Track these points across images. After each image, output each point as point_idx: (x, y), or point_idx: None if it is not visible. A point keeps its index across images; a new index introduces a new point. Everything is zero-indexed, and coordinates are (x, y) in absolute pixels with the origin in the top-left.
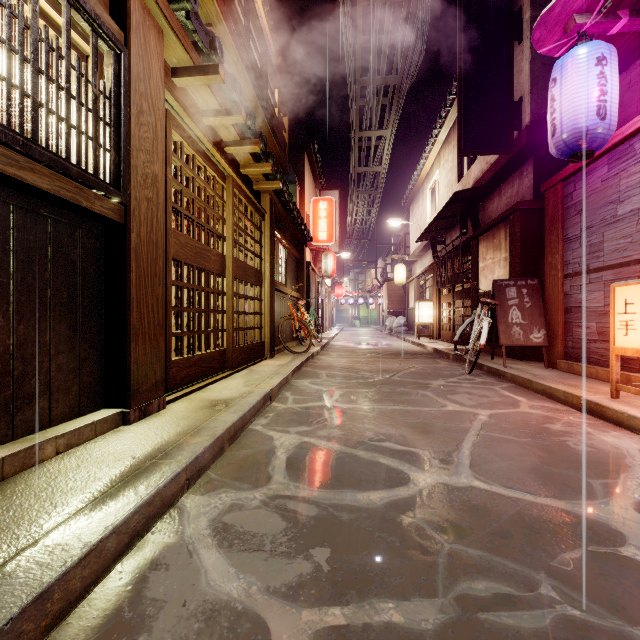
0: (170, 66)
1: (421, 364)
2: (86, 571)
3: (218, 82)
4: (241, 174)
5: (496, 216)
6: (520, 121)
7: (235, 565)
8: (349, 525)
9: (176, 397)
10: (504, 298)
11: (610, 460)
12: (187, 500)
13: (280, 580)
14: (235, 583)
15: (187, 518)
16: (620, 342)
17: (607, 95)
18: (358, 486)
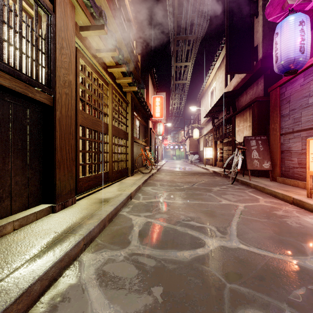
0: (79, 25)
1: (207, 179)
2: (20, 305)
3: (104, 34)
4: (116, 83)
5: (244, 104)
6: (257, 56)
7: (108, 298)
8: (173, 272)
9: (82, 197)
10: (249, 145)
11: (311, 232)
12: (84, 256)
13: (134, 308)
14: (108, 311)
15: (83, 267)
16: (312, 168)
17: (305, 41)
18: (177, 247)
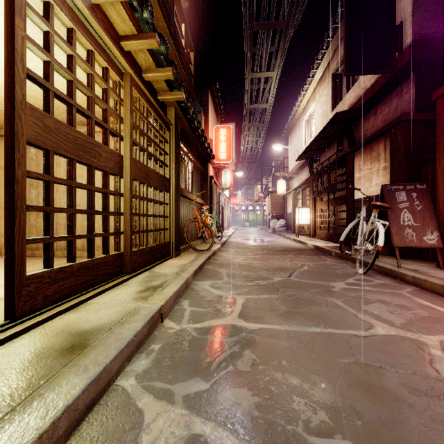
0: None
1: (310, 261)
2: None
3: None
4: (143, 80)
5: (371, 133)
6: (401, 43)
7: None
8: None
9: (23, 328)
10: (394, 201)
11: None
12: None
13: None
14: None
15: None
16: None
17: None
18: None
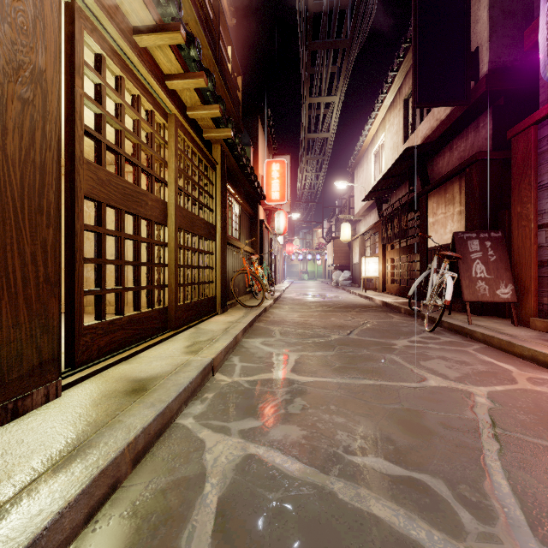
0: None
1: (375, 319)
2: None
3: None
4: (188, 118)
5: (447, 171)
6: (477, 71)
7: None
8: None
9: (85, 375)
10: (466, 251)
11: None
12: None
13: None
14: None
15: None
16: None
17: None
18: None
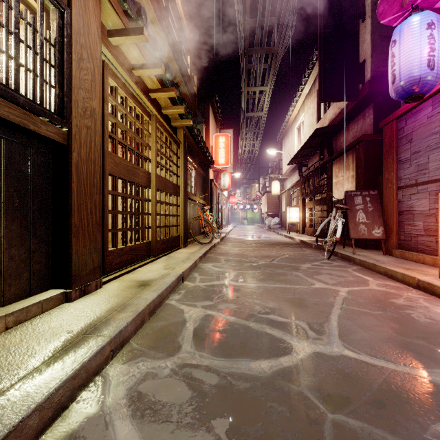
0: (107, 28)
1: (292, 251)
2: None
3: (143, 41)
4: (162, 114)
5: (345, 146)
6: (363, 77)
7: (145, 438)
8: (245, 394)
9: (111, 278)
10: (353, 204)
11: None
12: (110, 369)
13: None
14: None
15: (108, 387)
16: None
17: (435, 51)
18: (251, 355)
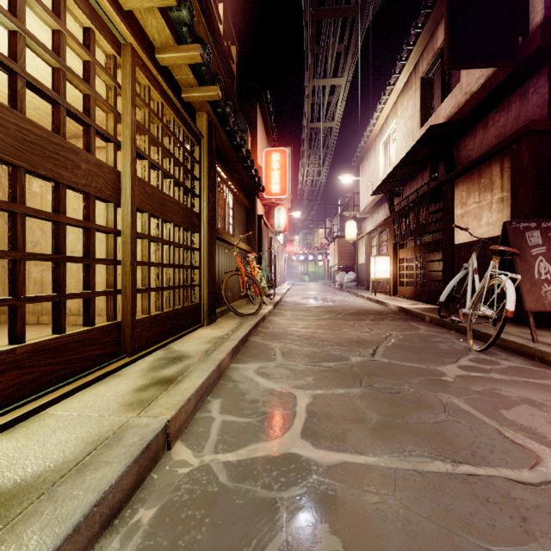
0: None
1: (398, 330)
2: None
3: None
4: (158, 64)
5: (479, 153)
6: (526, 23)
7: None
8: None
9: None
10: (524, 245)
11: None
12: None
13: None
14: None
15: None
16: None
17: None
18: None
